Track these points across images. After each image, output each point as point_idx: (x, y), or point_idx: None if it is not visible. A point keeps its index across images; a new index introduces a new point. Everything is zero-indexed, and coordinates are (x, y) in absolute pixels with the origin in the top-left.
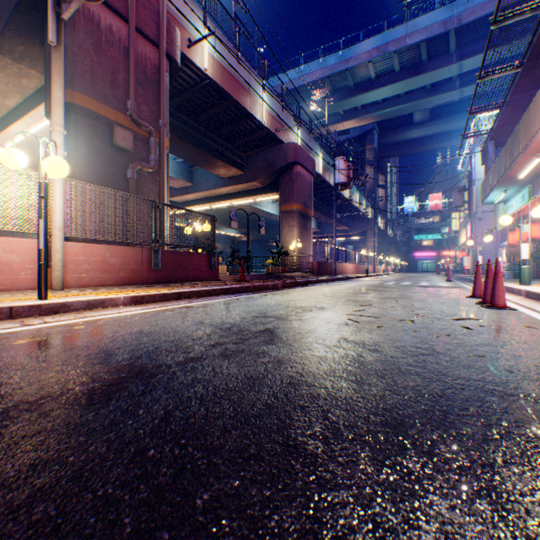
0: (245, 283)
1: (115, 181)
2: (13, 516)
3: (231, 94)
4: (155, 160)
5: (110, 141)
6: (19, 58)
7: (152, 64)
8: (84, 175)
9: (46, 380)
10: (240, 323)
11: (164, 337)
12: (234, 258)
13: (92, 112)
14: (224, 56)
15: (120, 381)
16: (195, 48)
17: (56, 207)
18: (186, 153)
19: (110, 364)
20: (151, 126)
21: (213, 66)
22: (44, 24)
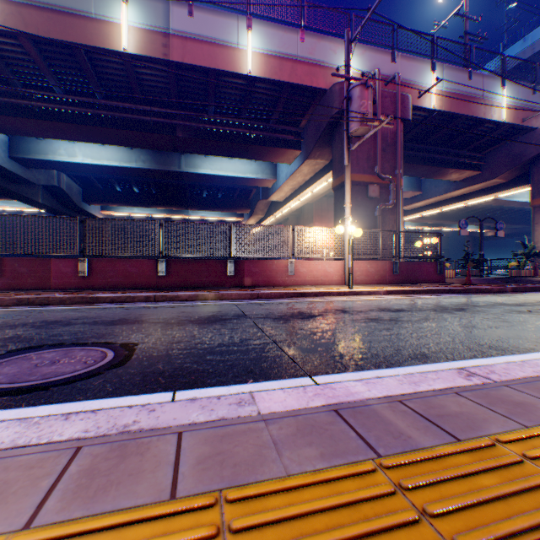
0: (467, 286)
1: (367, 219)
2: (393, 317)
3: (459, 113)
4: (392, 199)
5: (365, 195)
6: (316, 158)
7: (390, 133)
8: (352, 220)
9: (378, 308)
10: (446, 305)
11: (408, 305)
12: (466, 261)
13: (356, 182)
14: (452, 83)
15: (399, 311)
16: (423, 95)
17: (347, 244)
18: (414, 172)
19: (393, 308)
20: (389, 175)
21: (440, 99)
22: (330, 138)
